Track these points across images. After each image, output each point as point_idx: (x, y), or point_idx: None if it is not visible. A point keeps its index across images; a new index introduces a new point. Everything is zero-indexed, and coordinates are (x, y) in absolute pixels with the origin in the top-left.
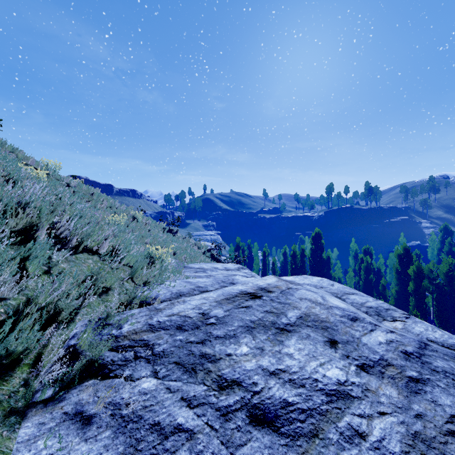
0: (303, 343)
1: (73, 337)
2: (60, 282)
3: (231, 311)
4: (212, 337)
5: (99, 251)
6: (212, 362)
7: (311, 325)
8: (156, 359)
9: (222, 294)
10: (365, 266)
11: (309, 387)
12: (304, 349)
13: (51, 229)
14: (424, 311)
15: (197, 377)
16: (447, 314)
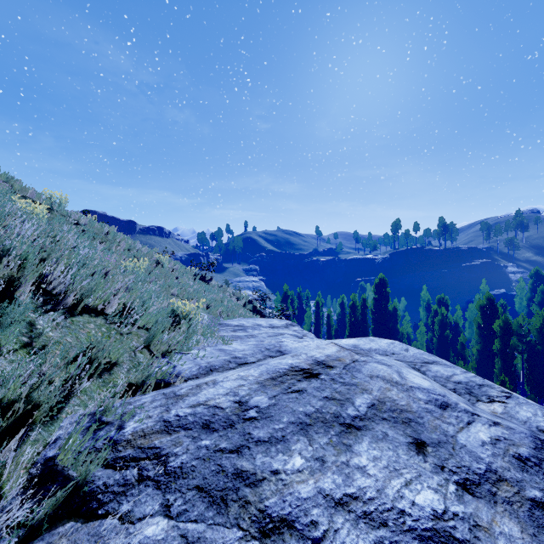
0: (378, 447)
1: (54, 443)
2: (42, 361)
3: (278, 397)
4: (251, 441)
5: (106, 310)
6: (251, 485)
7: (387, 417)
8: (170, 481)
9: (266, 371)
10: (440, 320)
11: (393, 525)
12: (381, 458)
13: (40, 284)
14: (513, 376)
15: (229, 514)
16: (541, 379)
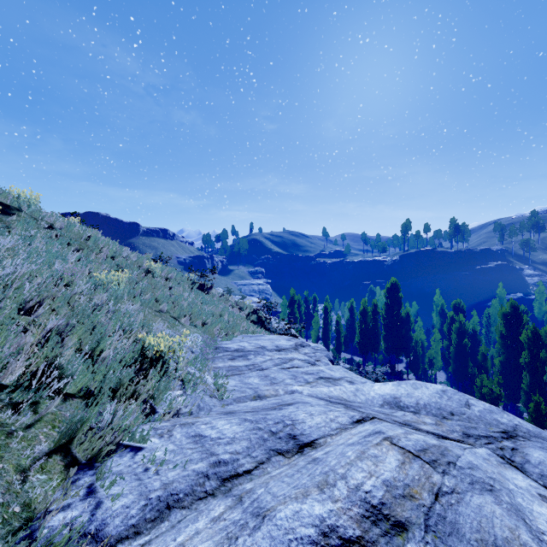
0: None
1: None
2: None
3: None
4: None
5: (2, 379)
6: None
7: None
8: None
9: None
10: (458, 328)
11: None
12: None
13: None
14: (543, 392)
15: None
16: None
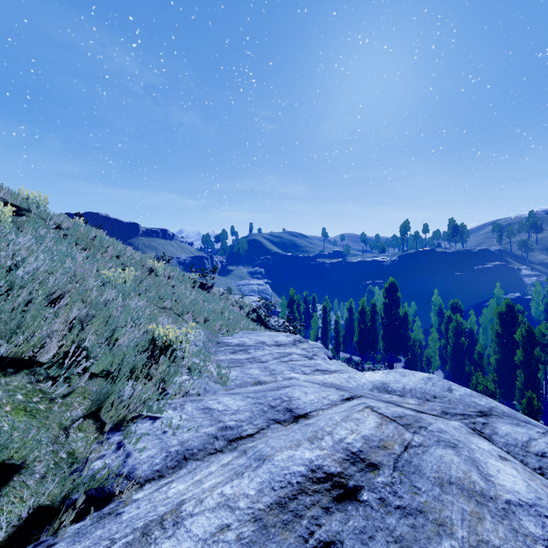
0: None
1: None
2: None
3: None
4: None
5: (40, 357)
6: None
7: None
8: None
9: (270, 483)
10: (455, 327)
11: None
12: None
13: None
14: (537, 389)
15: None
16: None
